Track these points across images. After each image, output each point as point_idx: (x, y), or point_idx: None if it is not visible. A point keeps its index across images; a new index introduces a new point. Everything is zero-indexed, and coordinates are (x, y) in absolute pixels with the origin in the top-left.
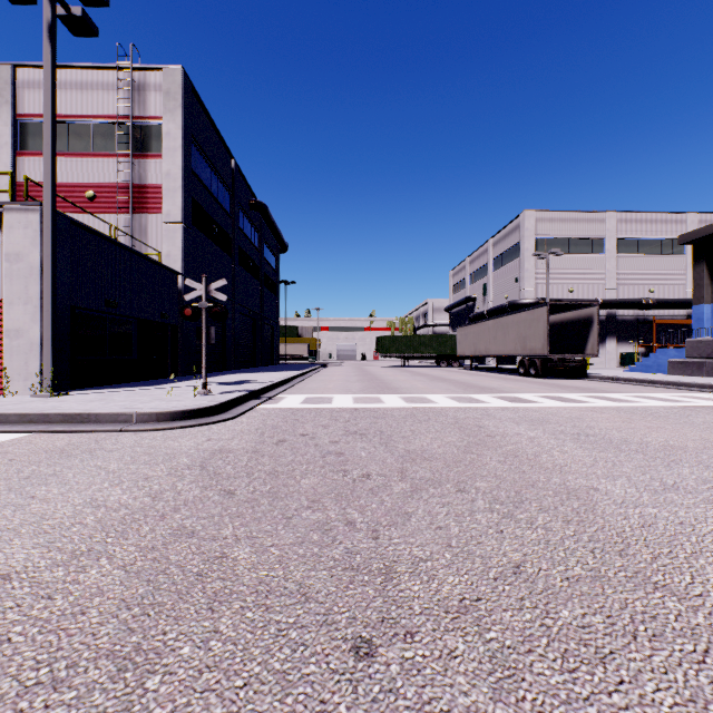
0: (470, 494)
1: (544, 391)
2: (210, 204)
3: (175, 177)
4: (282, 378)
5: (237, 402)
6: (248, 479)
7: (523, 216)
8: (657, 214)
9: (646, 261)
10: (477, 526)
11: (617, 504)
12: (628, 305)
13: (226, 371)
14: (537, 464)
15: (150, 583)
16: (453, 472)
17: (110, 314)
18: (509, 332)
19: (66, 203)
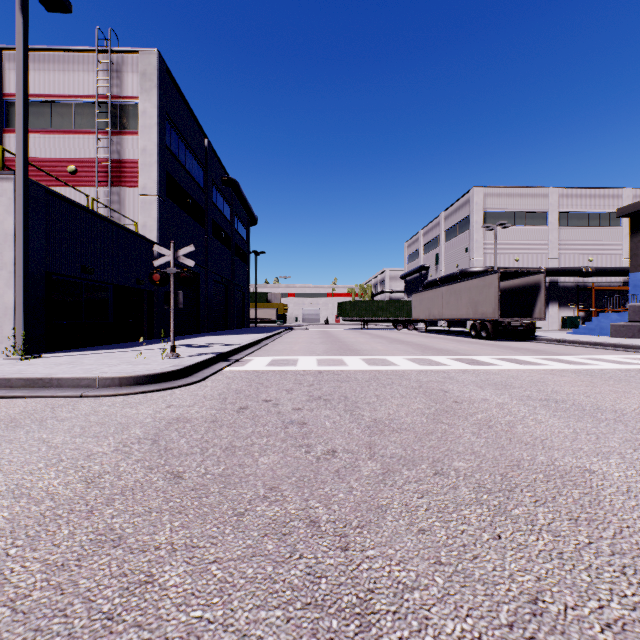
0: (450, 478)
1: (498, 353)
2: (184, 179)
3: (151, 153)
4: (250, 340)
5: (204, 365)
6: (201, 457)
7: (472, 192)
8: (596, 190)
9: (586, 232)
10: (467, 528)
11: (623, 492)
12: (569, 273)
13: (200, 334)
14: (515, 436)
15: (38, 634)
16: (427, 448)
17: (87, 280)
18: (462, 298)
19: (49, 177)
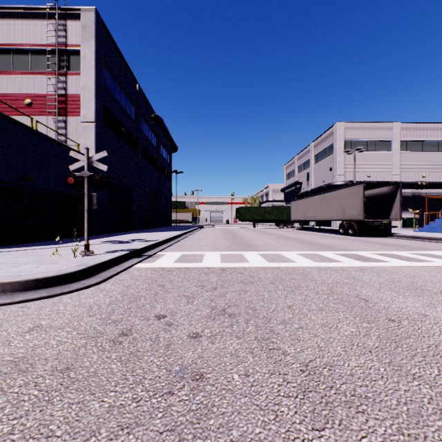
0: None
1: (374, 248)
2: (119, 112)
3: (90, 89)
4: (167, 237)
5: (114, 262)
6: None
7: (336, 126)
8: (428, 124)
9: (420, 156)
10: None
11: None
12: (409, 186)
13: (131, 231)
14: None
15: None
16: None
17: (28, 187)
18: (332, 203)
19: (10, 108)
